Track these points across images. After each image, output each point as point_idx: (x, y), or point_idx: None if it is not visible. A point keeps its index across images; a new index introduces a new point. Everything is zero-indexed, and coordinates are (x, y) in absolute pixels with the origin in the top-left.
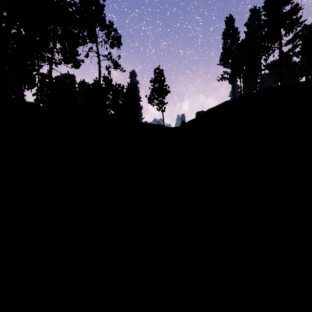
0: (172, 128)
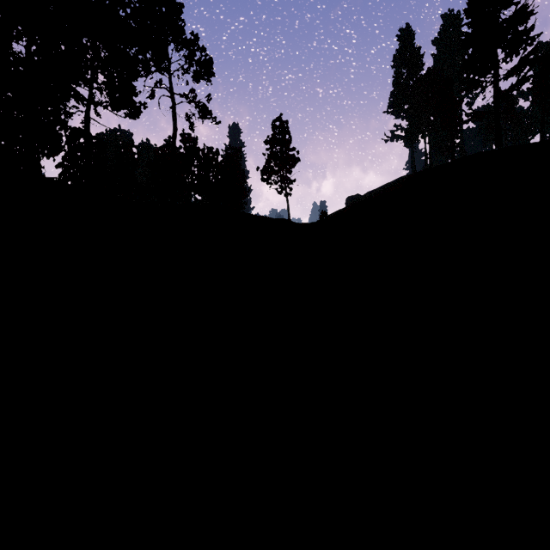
0: (304, 225)
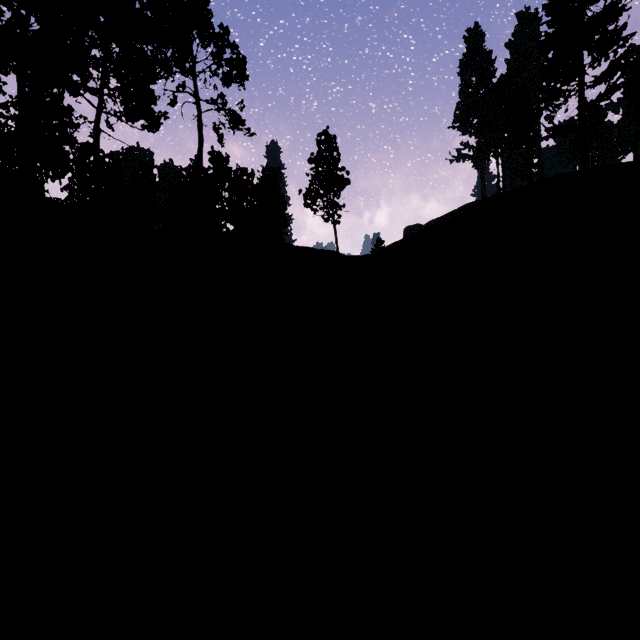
0: (355, 258)
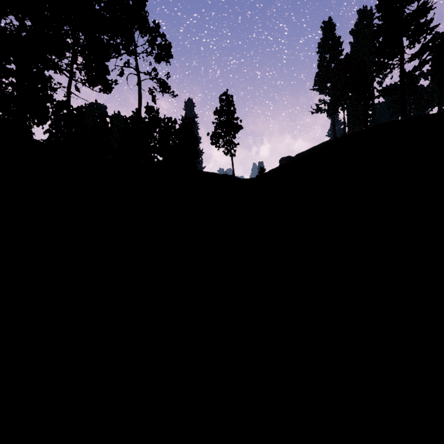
0: (245, 180)
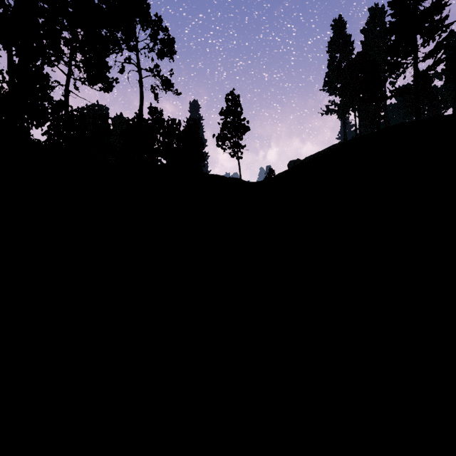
0: (253, 183)
